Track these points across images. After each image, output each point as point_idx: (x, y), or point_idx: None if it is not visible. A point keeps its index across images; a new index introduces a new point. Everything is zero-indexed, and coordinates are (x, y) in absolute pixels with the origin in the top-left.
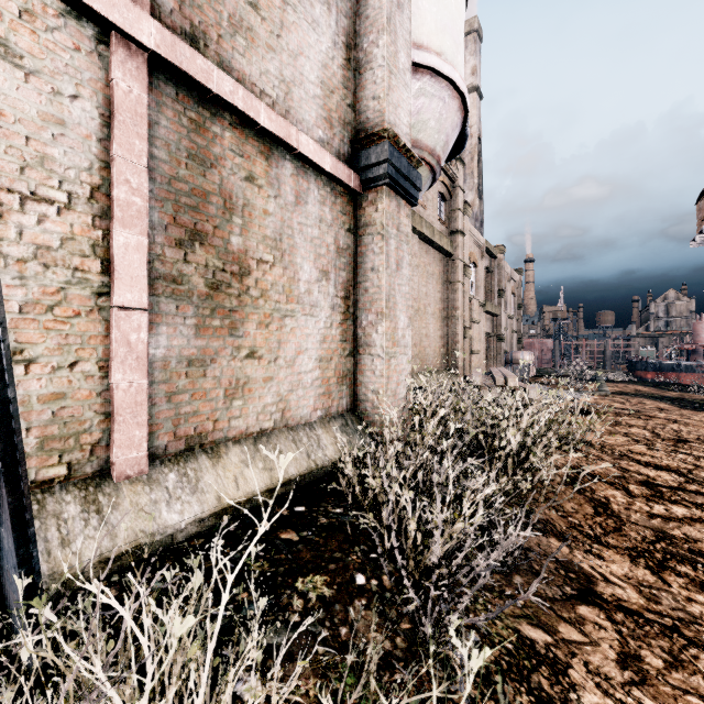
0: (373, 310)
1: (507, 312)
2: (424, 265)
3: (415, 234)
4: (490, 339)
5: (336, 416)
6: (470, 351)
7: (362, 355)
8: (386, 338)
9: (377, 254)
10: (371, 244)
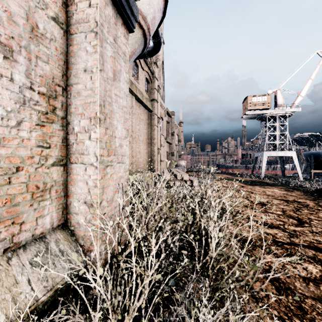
0: (86, 115)
1: (175, 143)
2: (138, 114)
3: (133, 96)
4: (168, 155)
5: (28, 243)
6: (160, 160)
7: (74, 164)
8: (100, 145)
9: (90, 53)
10: (83, 43)
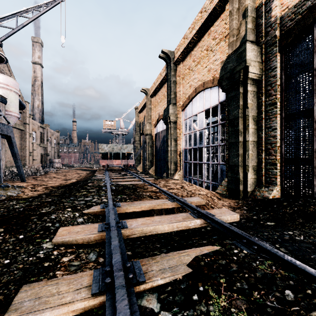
0: None
1: (51, 146)
2: None
3: None
4: (43, 155)
5: None
6: (33, 159)
7: None
8: None
9: None
10: None
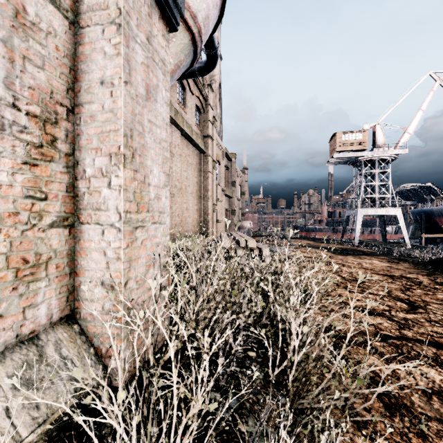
0: (103, 150)
1: (237, 196)
2: (185, 155)
3: (178, 130)
4: (227, 213)
5: (10, 348)
6: (216, 220)
7: (85, 225)
8: (126, 196)
9: (110, 57)
10: (99, 40)
